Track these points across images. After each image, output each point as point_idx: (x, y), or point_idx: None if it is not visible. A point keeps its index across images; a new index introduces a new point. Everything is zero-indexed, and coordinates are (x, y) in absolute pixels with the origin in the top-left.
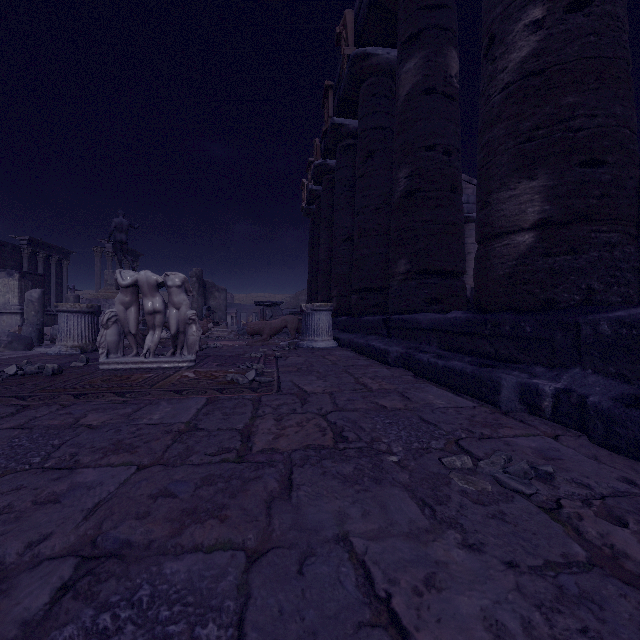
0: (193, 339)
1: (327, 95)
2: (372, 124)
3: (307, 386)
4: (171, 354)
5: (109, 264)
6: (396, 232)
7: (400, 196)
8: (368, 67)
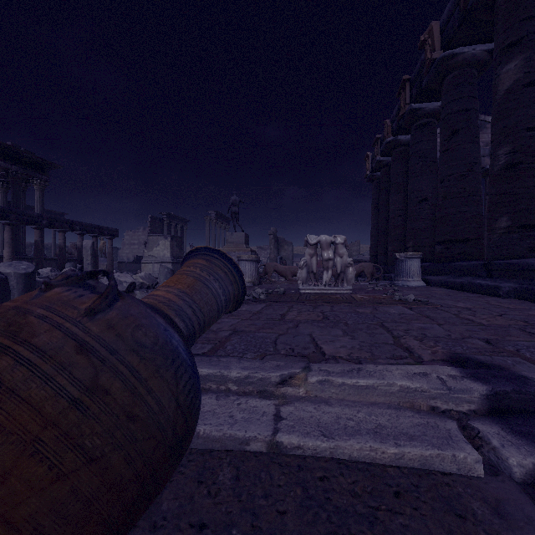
0: (351, 276)
1: (403, 86)
2: (457, 108)
3: (456, 304)
4: (334, 285)
5: (213, 228)
6: (496, 196)
7: (500, 168)
8: (453, 64)
